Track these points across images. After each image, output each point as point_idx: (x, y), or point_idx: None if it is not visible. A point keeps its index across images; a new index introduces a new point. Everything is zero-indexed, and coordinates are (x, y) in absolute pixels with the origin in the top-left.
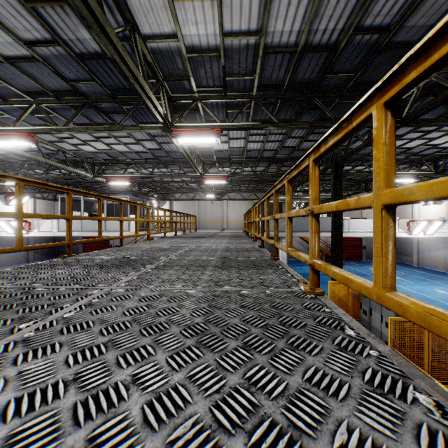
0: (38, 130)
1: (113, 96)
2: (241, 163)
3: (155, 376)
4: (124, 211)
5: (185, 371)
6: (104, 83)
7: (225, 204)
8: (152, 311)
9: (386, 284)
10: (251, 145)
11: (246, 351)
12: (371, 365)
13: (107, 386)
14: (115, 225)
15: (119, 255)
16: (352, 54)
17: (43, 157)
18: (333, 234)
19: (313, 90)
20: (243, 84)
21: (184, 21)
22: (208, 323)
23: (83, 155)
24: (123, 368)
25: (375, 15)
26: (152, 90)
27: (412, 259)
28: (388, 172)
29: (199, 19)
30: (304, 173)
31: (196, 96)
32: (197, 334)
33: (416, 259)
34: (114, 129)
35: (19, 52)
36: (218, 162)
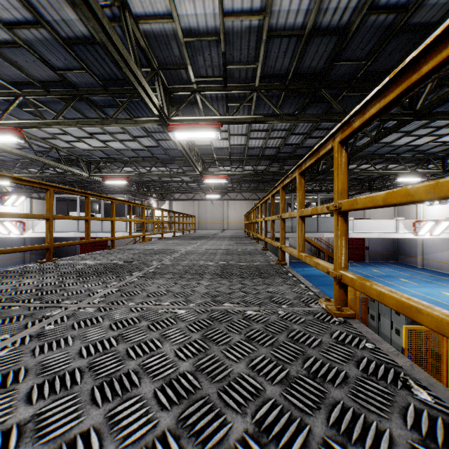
0: (25, 124)
1: (106, 88)
2: (242, 161)
3: None
4: (123, 212)
5: None
6: (95, 73)
7: (226, 204)
8: (122, 347)
9: None
10: (253, 143)
11: (262, 445)
12: None
13: None
14: None
15: (106, 260)
16: (364, 38)
17: (34, 155)
18: None
19: (320, 81)
20: (245, 74)
21: None
22: (200, 374)
23: (78, 152)
24: None
25: None
26: (146, 79)
27: (416, 260)
28: None
29: None
30: (307, 172)
31: (194, 87)
32: (179, 401)
33: (421, 260)
34: (106, 122)
35: (0, 36)
36: (218, 160)
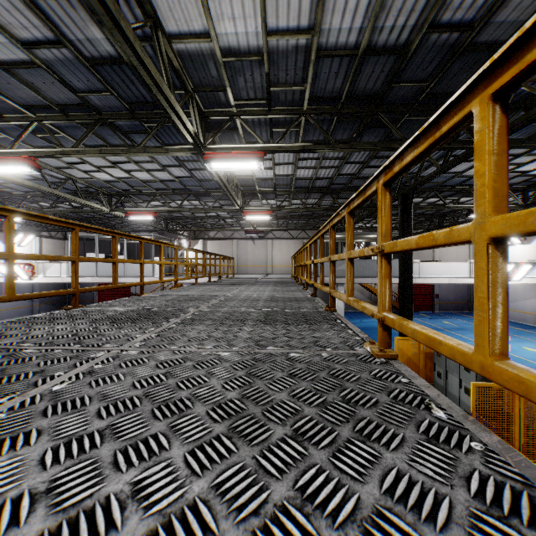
0: (40, 153)
1: (133, 112)
2: (289, 194)
3: (165, 486)
4: (148, 253)
5: (209, 476)
6: (121, 95)
7: (270, 243)
8: (172, 381)
9: (494, 349)
10: (301, 173)
11: (298, 442)
12: (476, 467)
13: (93, 503)
14: (137, 269)
15: (137, 306)
16: (426, 58)
17: (48, 187)
18: (400, 280)
19: (377, 104)
20: (292, 96)
21: (218, 16)
22: (246, 400)
23: (98, 184)
24: (121, 471)
25: (455, 7)
26: (180, 103)
27: None
28: (497, 192)
29: (237, 14)
30: (365, 207)
31: (234, 111)
32: (229, 417)
33: None
34: (133, 151)
35: (16, 55)
36: (261, 192)
